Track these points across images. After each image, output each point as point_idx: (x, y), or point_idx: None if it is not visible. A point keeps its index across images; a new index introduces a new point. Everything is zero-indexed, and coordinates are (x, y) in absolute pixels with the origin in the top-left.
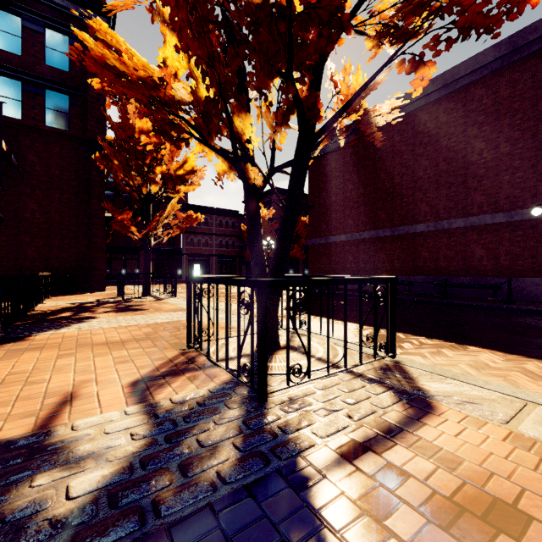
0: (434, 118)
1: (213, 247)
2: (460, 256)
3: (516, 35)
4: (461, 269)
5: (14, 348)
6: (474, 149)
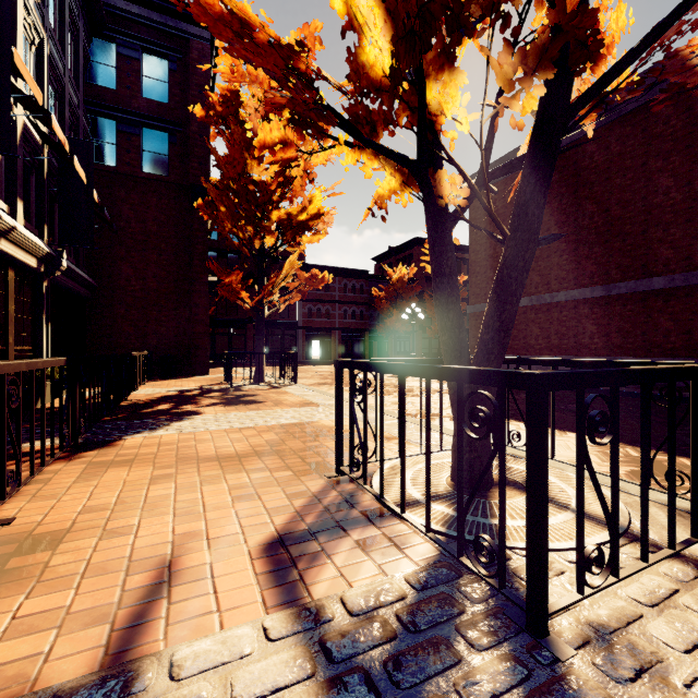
0: (683, 111)
1: (336, 319)
2: None
3: None
4: None
5: (97, 459)
6: None
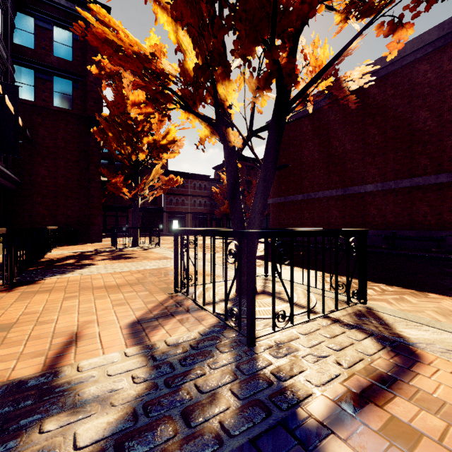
0: (381, 92)
1: (189, 206)
2: (406, 212)
3: None
4: (406, 224)
5: (28, 290)
6: (419, 118)
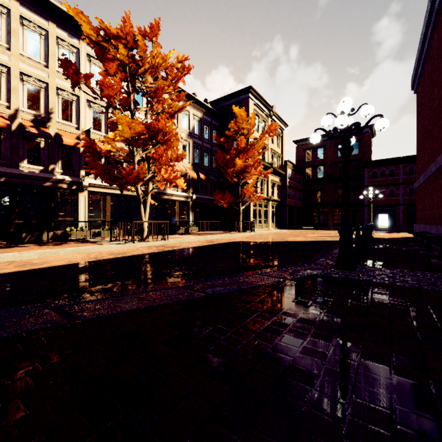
0: None
1: (400, 197)
2: None
3: None
4: None
5: None
6: None
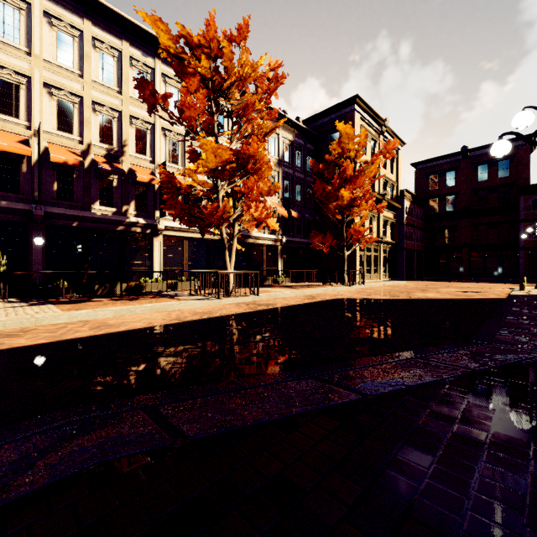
0: None
1: None
2: None
3: None
4: None
5: None
6: None
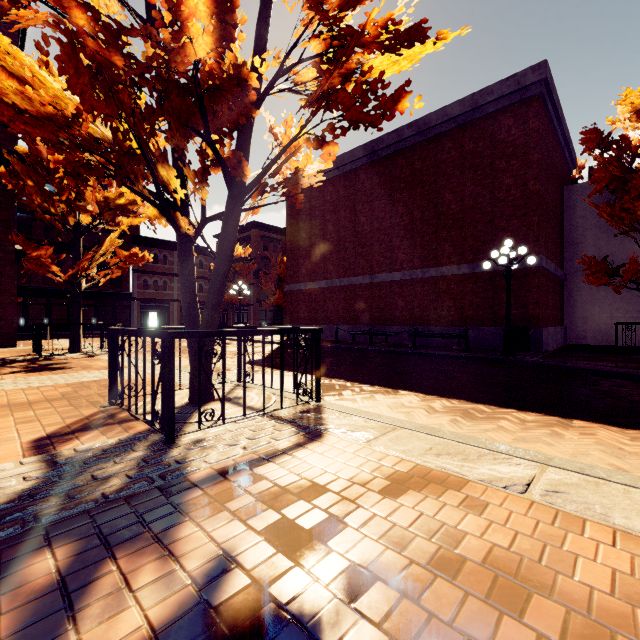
0: (409, 165)
1: (175, 291)
2: (432, 305)
3: (477, 94)
4: (433, 319)
5: None
6: (444, 200)
